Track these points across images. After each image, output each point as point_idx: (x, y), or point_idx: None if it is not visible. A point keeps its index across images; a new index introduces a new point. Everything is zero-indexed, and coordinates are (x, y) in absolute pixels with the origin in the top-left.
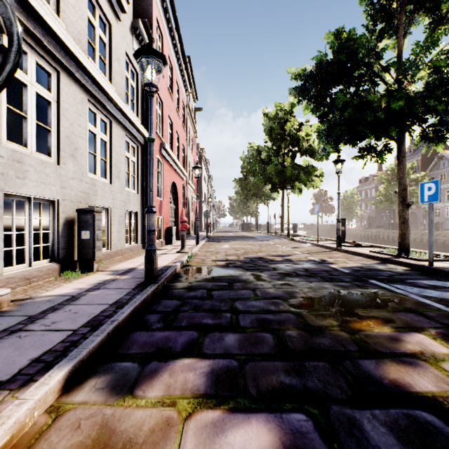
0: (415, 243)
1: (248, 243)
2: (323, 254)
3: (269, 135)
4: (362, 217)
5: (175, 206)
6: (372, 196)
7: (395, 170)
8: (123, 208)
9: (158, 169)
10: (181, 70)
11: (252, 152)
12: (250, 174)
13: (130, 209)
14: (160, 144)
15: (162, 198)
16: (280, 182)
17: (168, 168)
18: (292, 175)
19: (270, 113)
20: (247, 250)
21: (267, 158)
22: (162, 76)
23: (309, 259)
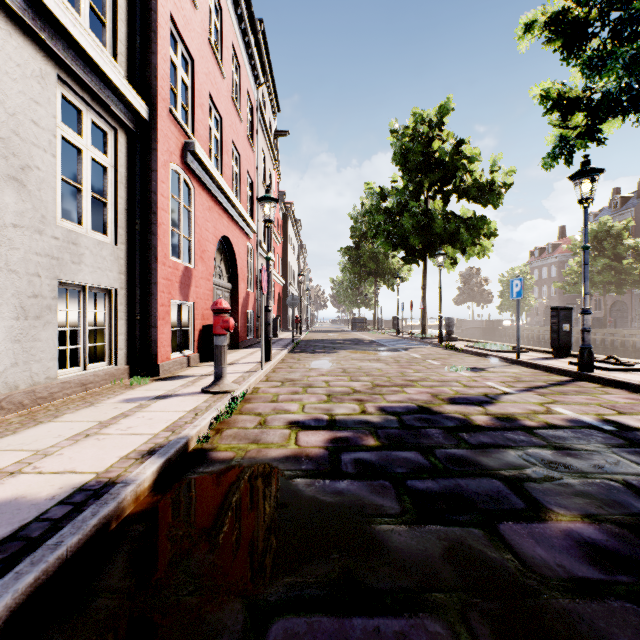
0: (635, 349)
1: (371, 355)
2: (573, 393)
3: (403, 165)
4: (535, 308)
5: (232, 285)
6: (551, 277)
7: (598, 232)
8: (48, 272)
9: (180, 198)
10: (243, 31)
11: (371, 198)
12: (369, 234)
13: (80, 279)
14: (184, 144)
15: (192, 263)
16: (420, 247)
17: (210, 205)
18: (445, 231)
19: (404, 125)
20: (375, 376)
21: (397, 206)
22: (191, 1)
23: (572, 421)
